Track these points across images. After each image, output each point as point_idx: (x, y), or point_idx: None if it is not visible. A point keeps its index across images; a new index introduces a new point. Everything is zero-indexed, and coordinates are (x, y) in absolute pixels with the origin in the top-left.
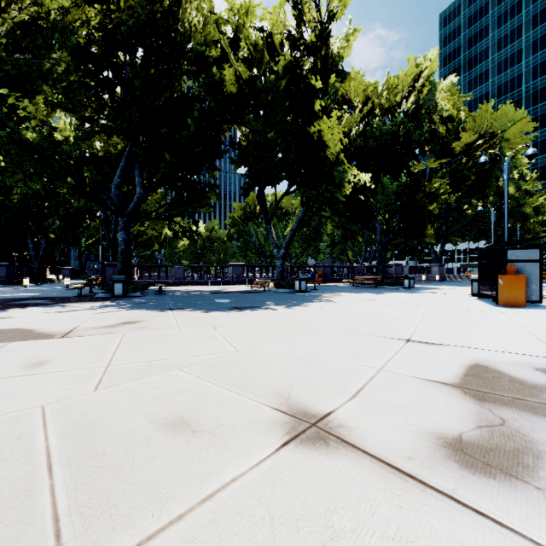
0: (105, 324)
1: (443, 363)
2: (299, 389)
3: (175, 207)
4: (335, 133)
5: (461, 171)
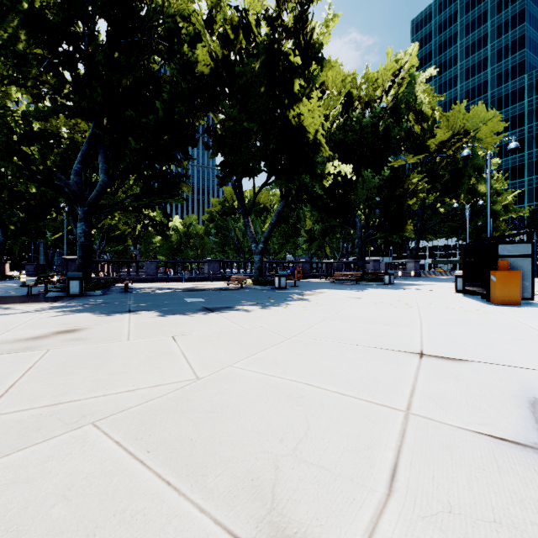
0: (32, 335)
1: (488, 395)
2: (289, 471)
3: (144, 197)
4: (318, 118)
5: (435, 169)
